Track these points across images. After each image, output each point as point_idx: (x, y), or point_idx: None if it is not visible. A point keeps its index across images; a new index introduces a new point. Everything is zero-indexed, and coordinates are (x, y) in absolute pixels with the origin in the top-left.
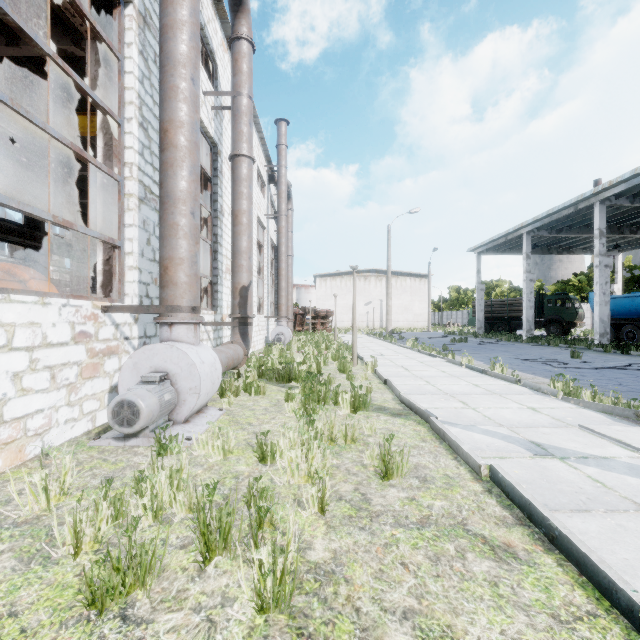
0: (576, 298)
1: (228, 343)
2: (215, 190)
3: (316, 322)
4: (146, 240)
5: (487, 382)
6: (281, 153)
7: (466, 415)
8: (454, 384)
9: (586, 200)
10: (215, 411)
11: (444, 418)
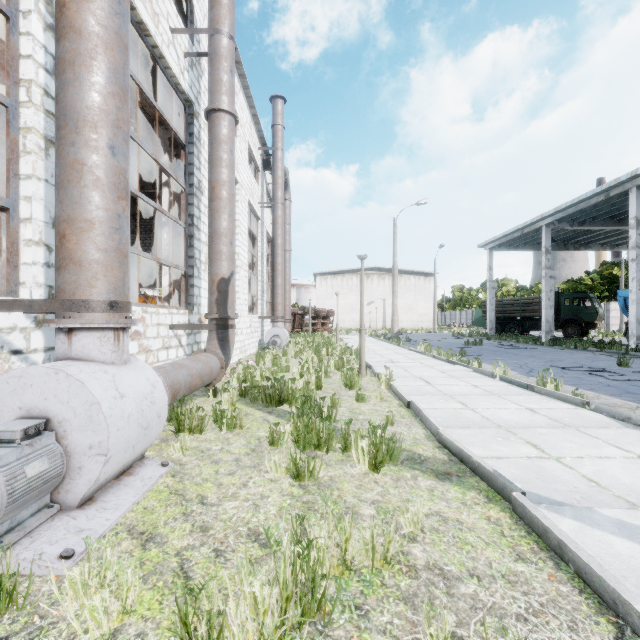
0: (595, 297)
1: (200, 352)
2: (190, 160)
3: (316, 322)
4: None
5: (542, 404)
6: (277, 134)
7: (555, 476)
8: (500, 408)
9: (620, 186)
10: (153, 468)
11: (524, 484)
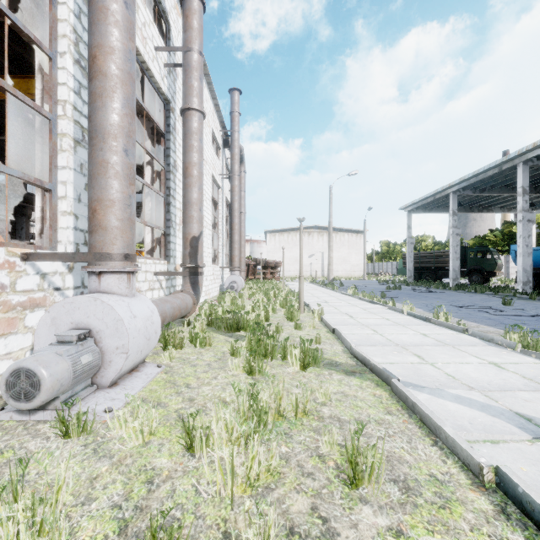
0: (495, 250)
1: (177, 292)
2: (168, 145)
3: (266, 272)
4: (84, 185)
5: (434, 331)
6: (234, 119)
7: (426, 373)
8: (402, 333)
9: (510, 161)
10: (152, 368)
11: (404, 377)
